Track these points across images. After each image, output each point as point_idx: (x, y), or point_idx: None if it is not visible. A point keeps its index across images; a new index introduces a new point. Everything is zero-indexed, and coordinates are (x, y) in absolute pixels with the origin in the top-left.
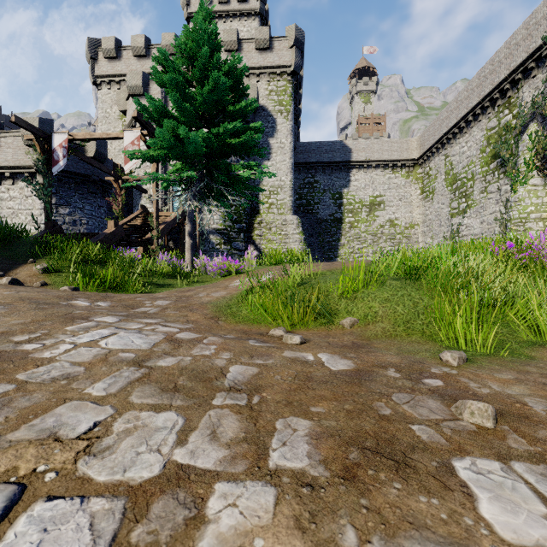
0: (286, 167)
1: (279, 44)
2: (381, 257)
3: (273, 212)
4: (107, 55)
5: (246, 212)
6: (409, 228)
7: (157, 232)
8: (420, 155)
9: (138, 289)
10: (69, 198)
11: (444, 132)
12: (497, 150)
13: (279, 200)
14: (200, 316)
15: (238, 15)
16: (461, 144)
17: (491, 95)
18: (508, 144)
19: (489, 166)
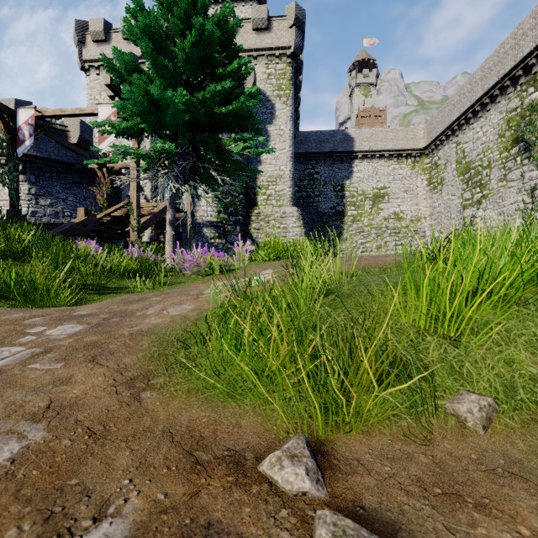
0: (286, 155)
1: (278, 23)
2: (386, 252)
3: (271, 204)
4: (95, 38)
5: (243, 204)
6: (415, 222)
7: (138, 222)
8: (428, 144)
9: (65, 296)
10: (51, 188)
11: (456, 117)
12: (519, 134)
13: (278, 191)
14: (103, 378)
15: (234, 1)
16: (475, 130)
17: (512, 72)
18: (534, 126)
19: (509, 151)
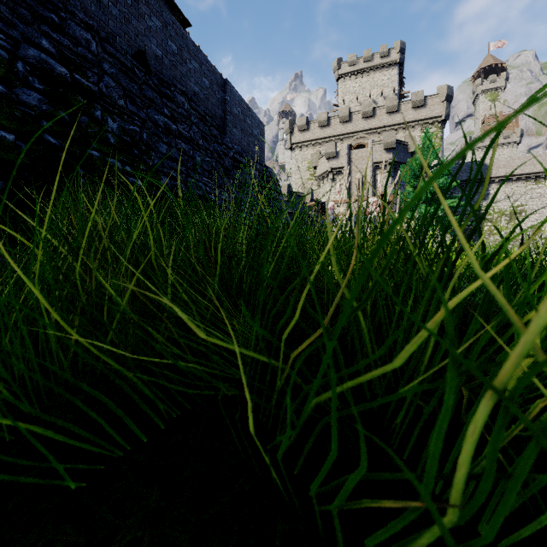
0: None
1: (432, 100)
2: None
3: None
4: (300, 129)
5: None
6: None
7: None
8: None
9: None
10: None
11: None
12: None
13: None
14: None
15: (379, 68)
16: None
17: None
18: None
19: None
